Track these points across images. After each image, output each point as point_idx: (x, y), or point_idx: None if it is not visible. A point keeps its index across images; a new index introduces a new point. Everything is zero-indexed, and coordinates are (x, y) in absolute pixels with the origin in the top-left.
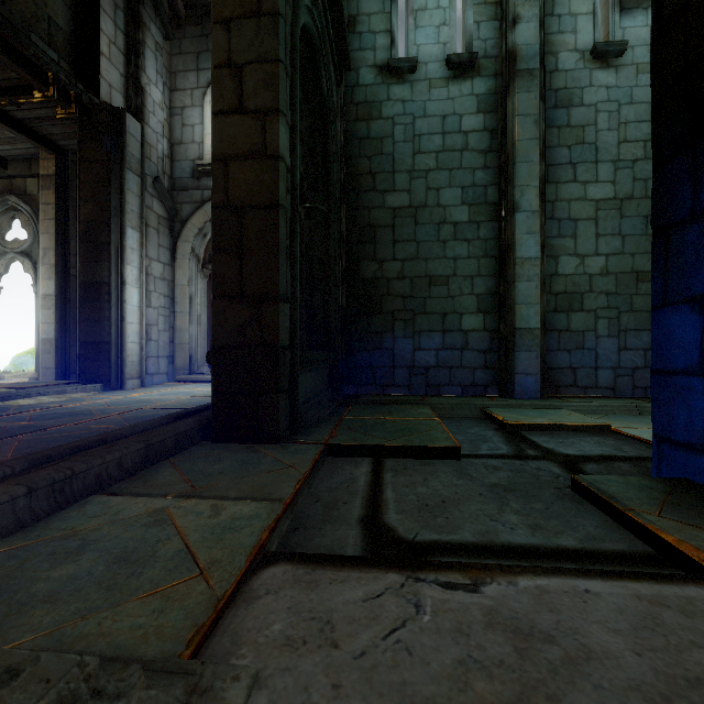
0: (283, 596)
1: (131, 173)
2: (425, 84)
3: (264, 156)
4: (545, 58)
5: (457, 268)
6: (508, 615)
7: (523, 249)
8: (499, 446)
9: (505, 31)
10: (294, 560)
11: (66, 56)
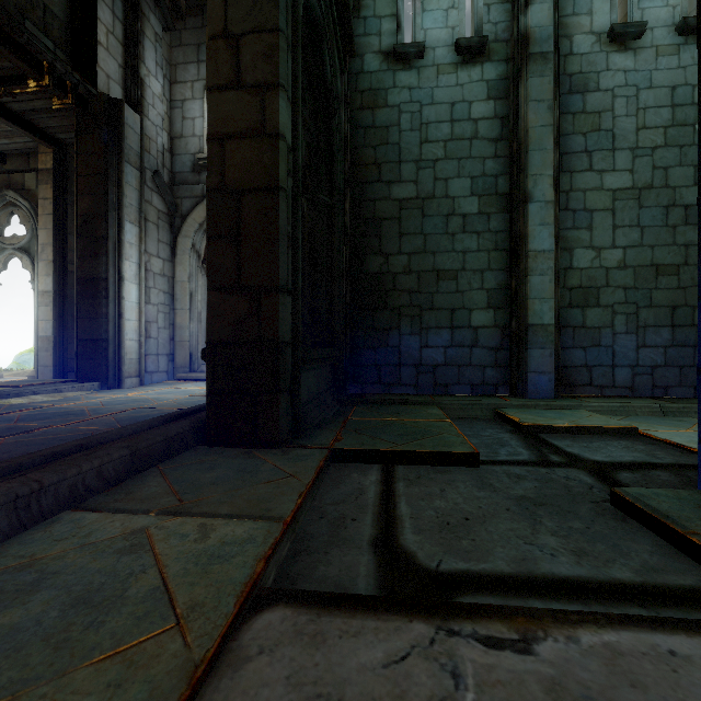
0: (280, 658)
1: (129, 166)
2: (432, 70)
3: (263, 135)
4: (558, 42)
5: (466, 262)
6: (578, 692)
7: (536, 241)
8: (519, 450)
9: (517, 13)
10: (294, 601)
11: (62, 45)
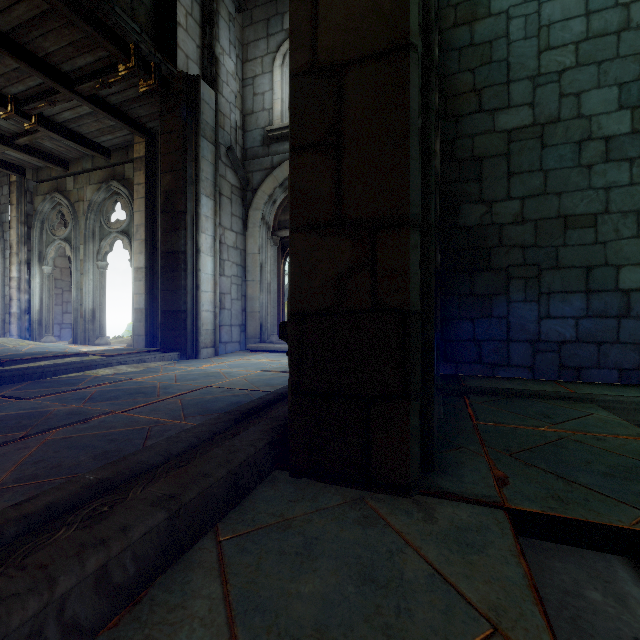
0: None
1: (205, 141)
2: None
3: None
4: None
5: (610, 202)
6: None
7: None
8: None
9: None
10: None
11: (147, 30)
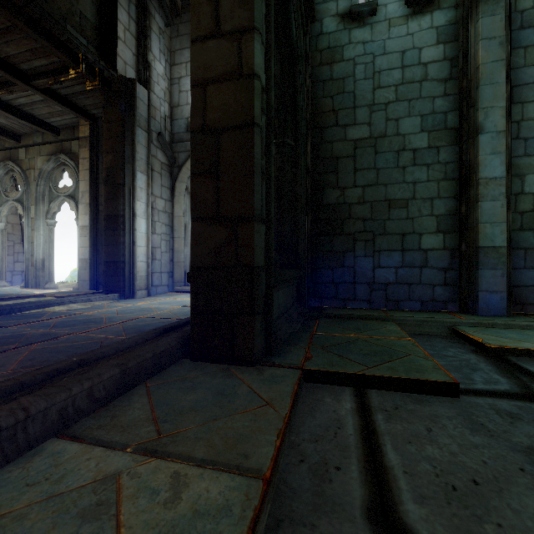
0: None
1: (140, 129)
2: (384, 24)
3: (240, 76)
4: None
5: (416, 192)
6: None
7: (487, 169)
8: (495, 377)
9: None
10: None
11: (93, 42)
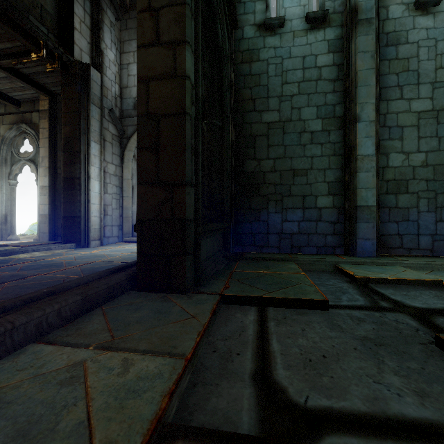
0: None
1: (94, 106)
2: (290, 35)
3: (175, 76)
4: (378, 11)
5: (313, 164)
6: None
7: (362, 148)
8: (356, 297)
9: None
10: (190, 439)
11: (52, 31)
